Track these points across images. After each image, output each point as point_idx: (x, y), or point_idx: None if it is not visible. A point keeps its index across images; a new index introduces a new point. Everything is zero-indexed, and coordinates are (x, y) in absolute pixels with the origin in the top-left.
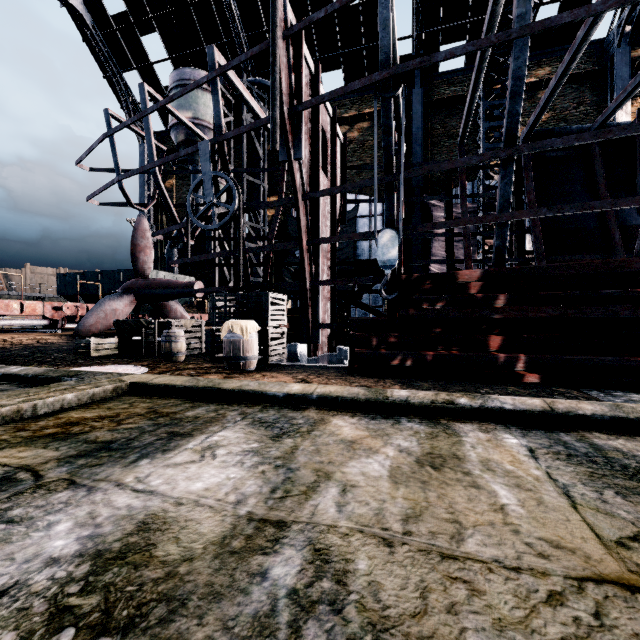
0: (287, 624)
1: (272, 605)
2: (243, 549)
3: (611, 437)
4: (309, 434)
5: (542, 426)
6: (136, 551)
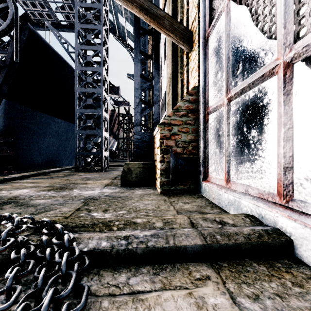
0: (66, 185)
1: (63, 185)
2: (53, 187)
3: (34, 177)
4: (1, 188)
5: (23, 179)
6: (49, 189)
